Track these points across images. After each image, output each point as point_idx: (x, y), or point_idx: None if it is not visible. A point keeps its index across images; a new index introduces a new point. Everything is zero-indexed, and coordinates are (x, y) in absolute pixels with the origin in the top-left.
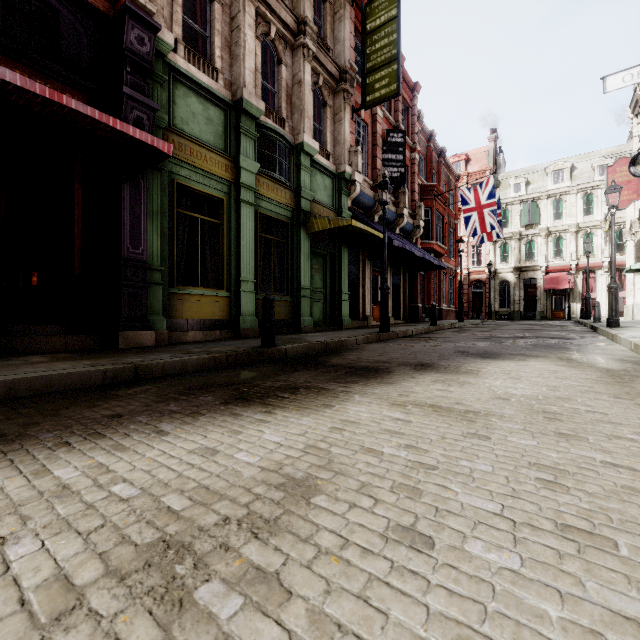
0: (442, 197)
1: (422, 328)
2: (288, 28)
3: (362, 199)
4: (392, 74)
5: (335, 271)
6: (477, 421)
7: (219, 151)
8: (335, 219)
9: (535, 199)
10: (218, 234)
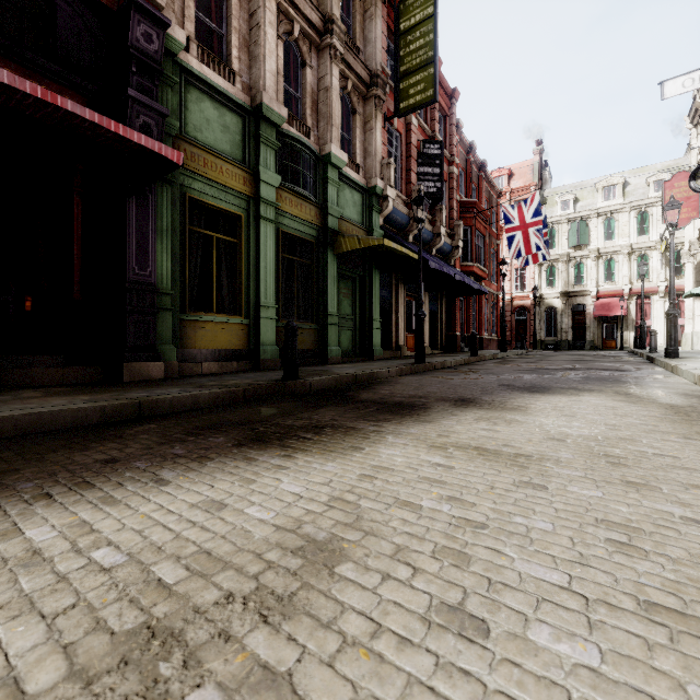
0: (483, 215)
1: (461, 359)
2: (313, 27)
3: (395, 217)
4: (428, 78)
5: (365, 296)
6: (530, 467)
7: (236, 162)
8: (365, 238)
9: (584, 218)
10: (235, 254)
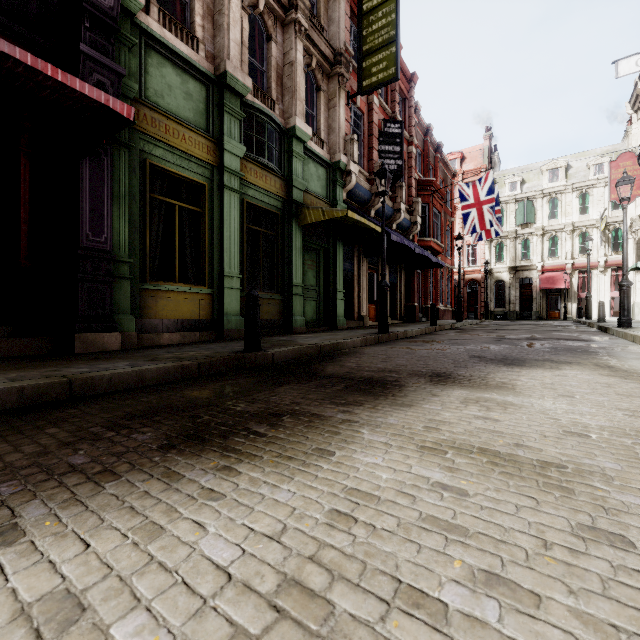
0: (439, 193)
1: (422, 329)
2: (278, 1)
3: (358, 192)
4: (390, 57)
5: (329, 268)
6: (575, 490)
7: (200, 130)
8: (329, 210)
9: (530, 198)
10: (199, 224)
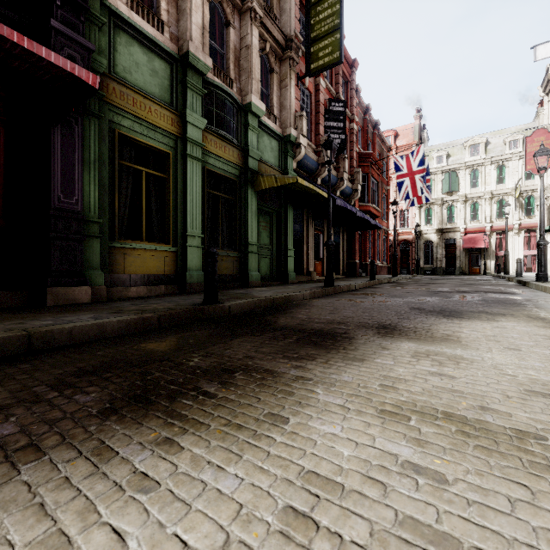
0: (377, 164)
1: (363, 282)
2: None
3: (306, 162)
4: (335, 43)
5: (281, 229)
6: None
7: (165, 104)
8: (281, 177)
9: (455, 169)
10: (164, 189)
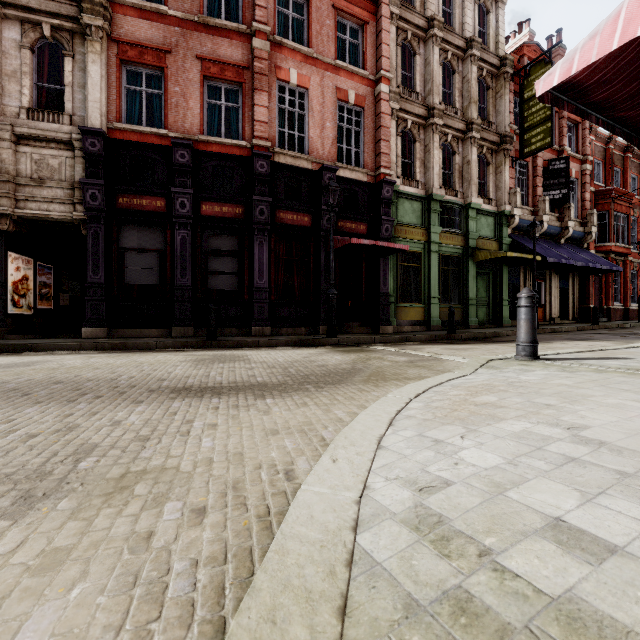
0: (625, 196)
1: (574, 327)
2: (460, 131)
3: (522, 225)
4: (546, 130)
5: (496, 284)
6: None
7: (419, 226)
8: (494, 252)
9: None
10: (417, 271)
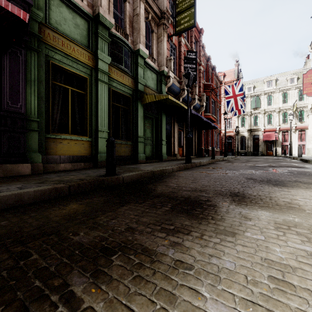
0: (214, 91)
1: (208, 160)
2: None
3: (173, 88)
4: (191, 14)
5: (158, 128)
6: None
7: (84, 46)
8: (158, 95)
9: (258, 95)
10: (84, 101)
